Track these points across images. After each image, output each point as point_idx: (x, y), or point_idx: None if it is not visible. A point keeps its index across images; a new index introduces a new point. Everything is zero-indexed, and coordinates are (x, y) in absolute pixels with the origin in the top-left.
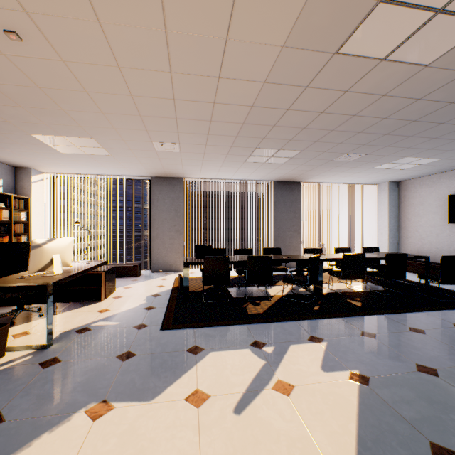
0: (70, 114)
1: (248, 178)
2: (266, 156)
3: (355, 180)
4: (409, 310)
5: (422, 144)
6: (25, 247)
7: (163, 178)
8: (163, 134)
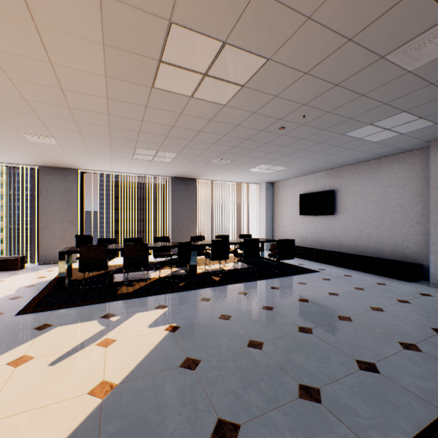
0: None
1: (146, 173)
2: (150, 155)
3: (240, 180)
4: (250, 280)
5: (266, 156)
6: None
7: (54, 168)
8: (30, 127)
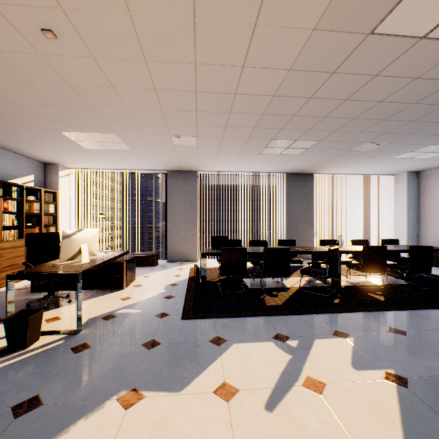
0: (96, 110)
1: (261, 171)
2: (282, 148)
3: (371, 171)
4: (438, 306)
5: None
6: (55, 237)
7: (179, 171)
8: (182, 128)
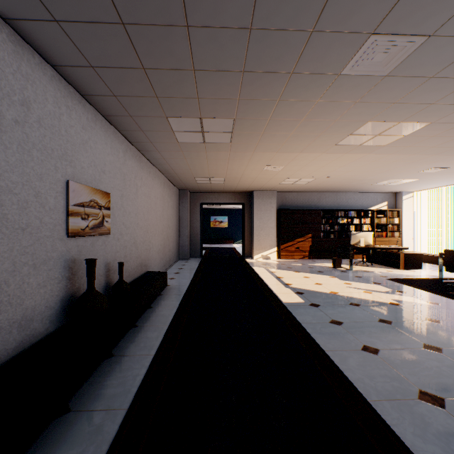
0: (365, 179)
1: None
2: None
3: None
4: None
5: None
6: None
7: None
8: (412, 170)
